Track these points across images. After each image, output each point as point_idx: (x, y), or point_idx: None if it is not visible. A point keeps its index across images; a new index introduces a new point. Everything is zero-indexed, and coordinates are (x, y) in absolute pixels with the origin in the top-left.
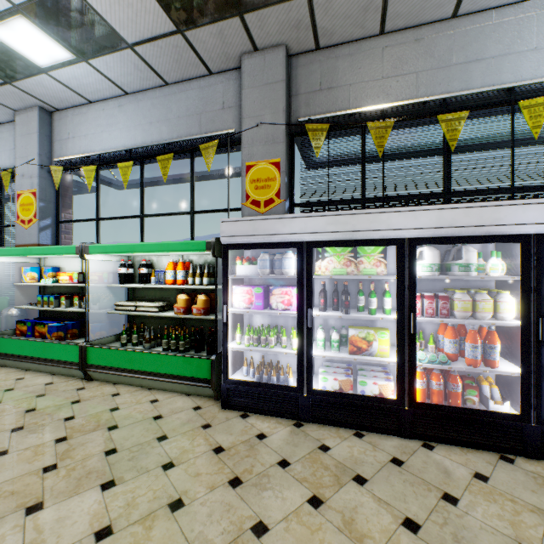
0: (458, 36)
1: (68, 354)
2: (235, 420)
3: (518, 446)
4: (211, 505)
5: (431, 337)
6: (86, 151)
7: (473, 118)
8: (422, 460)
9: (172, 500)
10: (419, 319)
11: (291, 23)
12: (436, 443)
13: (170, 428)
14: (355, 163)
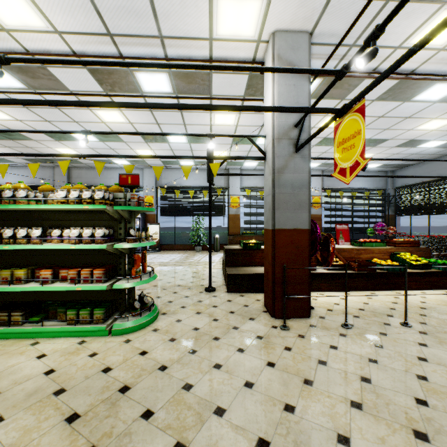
0: (109, 172)
1: None
2: None
3: None
4: None
5: None
6: None
7: None
8: None
9: None
10: None
11: None
12: None
13: None
14: None
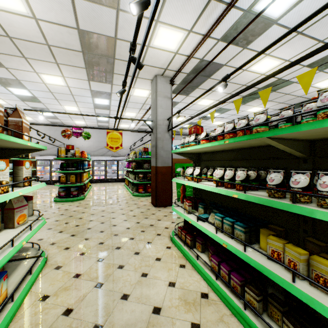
0: None
1: None
2: None
3: None
4: None
5: None
6: None
7: None
8: None
9: None
10: None
11: None
12: None
13: None
14: None
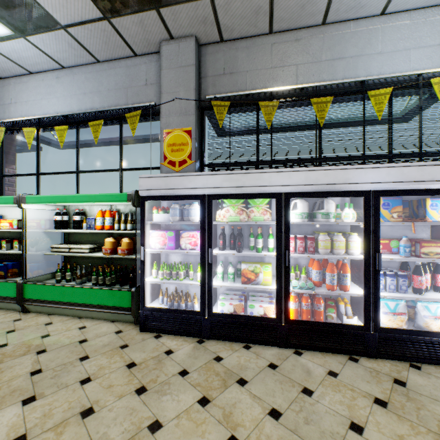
0: (327, 39)
1: (7, 291)
2: (149, 340)
3: (362, 349)
4: (117, 410)
5: (303, 269)
6: (27, 115)
7: (336, 102)
8: (291, 363)
9: (84, 409)
10: (292, 255)
11: (199, 19)
12: (304, 350)
13: (92, 350)
14: (250, 133)
